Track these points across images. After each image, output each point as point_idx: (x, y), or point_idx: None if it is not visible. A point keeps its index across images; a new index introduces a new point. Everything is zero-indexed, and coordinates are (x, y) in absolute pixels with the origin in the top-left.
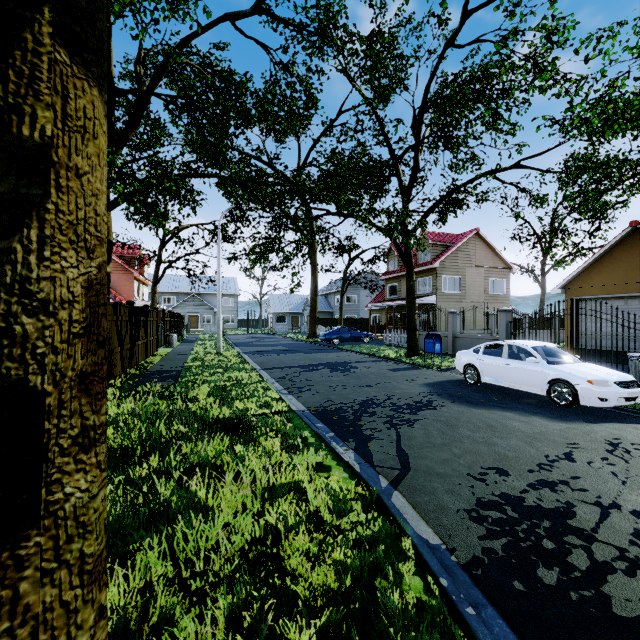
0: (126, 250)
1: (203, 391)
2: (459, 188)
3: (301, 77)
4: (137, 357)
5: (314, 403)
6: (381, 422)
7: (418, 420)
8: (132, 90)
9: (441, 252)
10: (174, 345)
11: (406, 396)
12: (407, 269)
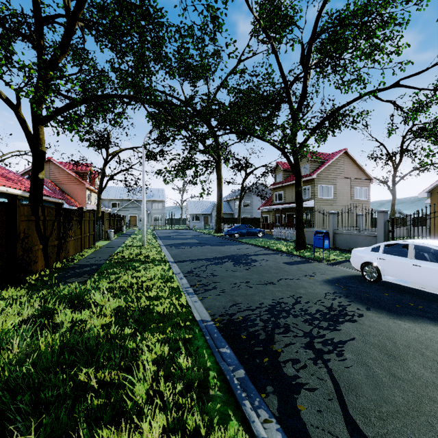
0: (80, 167)
1: (98, 298)
2: (342, 107)
3: (207, 1)
4: (68, 251)
5: (219, 308)
6: (301, 346)
7: (345, 342)
8: (57, 15)
9: (317, 167)
10: (111, 239)
11: (313, 298)
12: (296, 177)
